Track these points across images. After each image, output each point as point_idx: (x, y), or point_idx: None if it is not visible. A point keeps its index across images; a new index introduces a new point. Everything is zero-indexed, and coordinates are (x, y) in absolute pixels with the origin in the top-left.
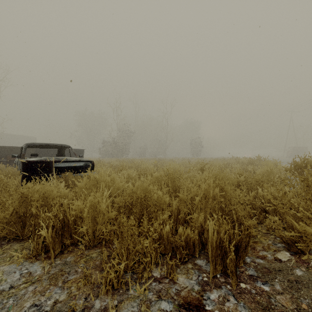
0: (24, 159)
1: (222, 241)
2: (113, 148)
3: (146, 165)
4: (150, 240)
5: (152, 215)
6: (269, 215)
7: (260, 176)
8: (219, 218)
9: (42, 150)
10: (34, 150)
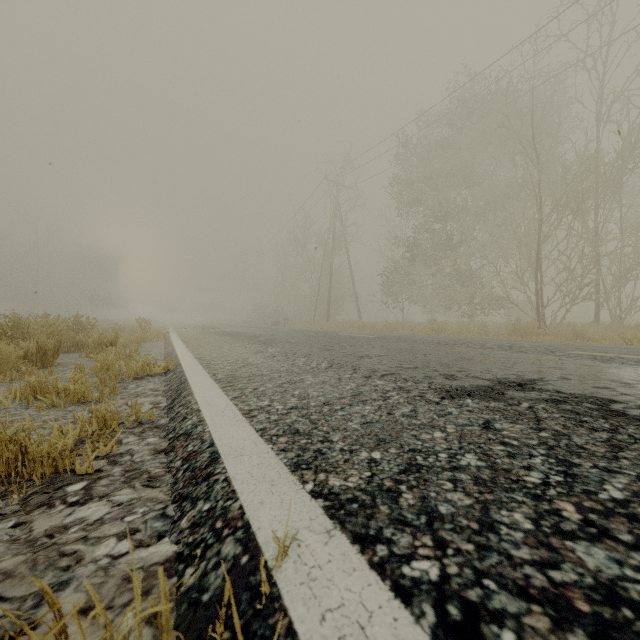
0: None
1: None
2: None
3: None
4: None
5: None
6: None
7: None
8: None
9: None
10: None
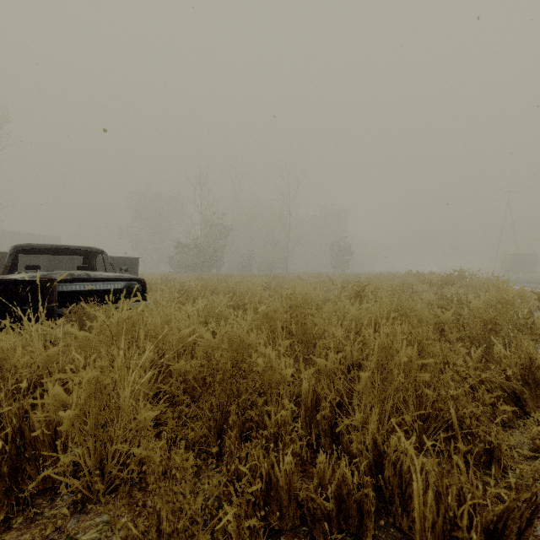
0: (1, 276)
1: (452, 522)
2: (195, 256)
3: (249, 286)
4: (238, 507)
5: (251, 413)
6: (526, 406)
7: (491, 312)
8: (417, 421)
9: (61, 259)
10: (45, 260)
